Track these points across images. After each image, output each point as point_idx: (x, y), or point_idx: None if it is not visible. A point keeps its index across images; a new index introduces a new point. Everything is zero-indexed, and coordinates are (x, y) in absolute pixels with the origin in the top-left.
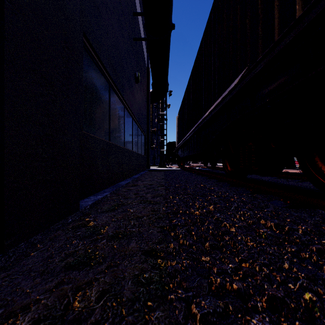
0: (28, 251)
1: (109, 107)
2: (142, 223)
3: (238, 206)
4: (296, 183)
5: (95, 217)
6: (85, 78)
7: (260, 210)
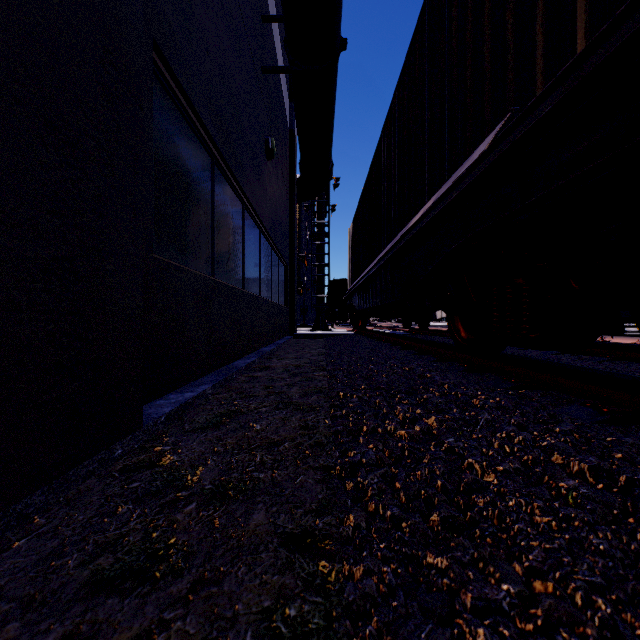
0: (8, 536)
1: (212, 207)
2: (280, 459)
3: (493, 420)
4: (601, 364)
5: (176, 442)
6: (159, 142)
7: (547, 430)
